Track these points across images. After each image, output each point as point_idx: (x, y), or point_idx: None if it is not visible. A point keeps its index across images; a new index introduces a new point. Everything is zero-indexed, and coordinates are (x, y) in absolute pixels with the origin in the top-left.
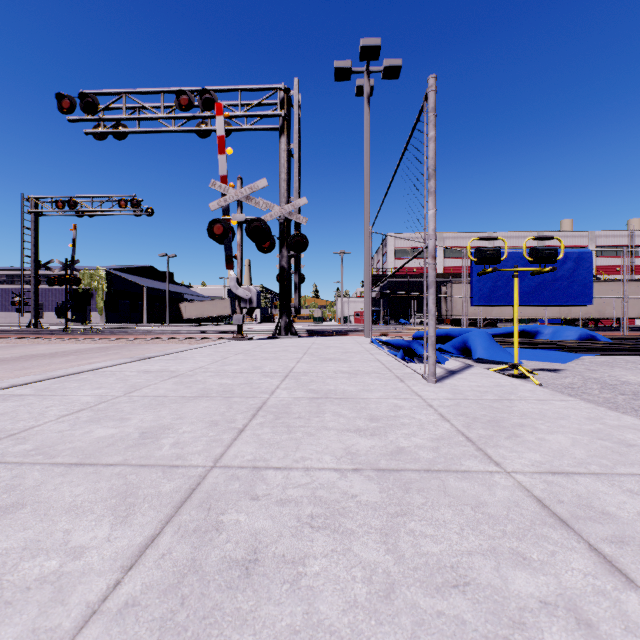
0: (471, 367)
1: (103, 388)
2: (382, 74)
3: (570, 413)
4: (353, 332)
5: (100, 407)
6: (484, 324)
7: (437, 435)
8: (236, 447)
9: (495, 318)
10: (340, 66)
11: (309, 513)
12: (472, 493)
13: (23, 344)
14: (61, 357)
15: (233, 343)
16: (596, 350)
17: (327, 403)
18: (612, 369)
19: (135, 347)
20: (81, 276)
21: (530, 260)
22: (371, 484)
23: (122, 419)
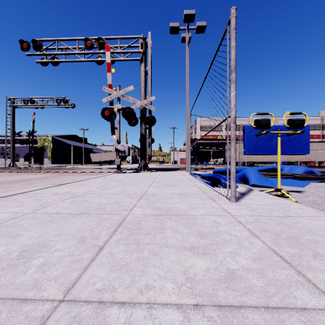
0: (252, 190)
1: (21, 206)
2: (195, 30)
3: None
4: (180, 169)
5: (8, 223)
6: (248, 164)
7: (256, 254)
8: (91, 270)
9: (253, 161)
10: (173, 26)
11: None
12: None
13: (2, 175)
14: (18, 183)
15: (114, 175)
16: (316, 179)
17: (167, 219)
18: None
19: (62, 177)
20: (39, 140)
21: (287, 126)
22: None
23: (15, 235)
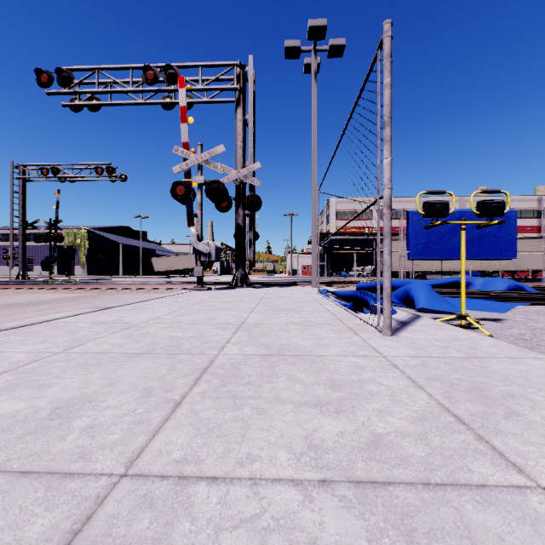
0: (420, 318)
1: (46, 342)
2: (328, 52)
3: None
4: (302, 283)
5: (27, 368)
6: (415, 276)
7: (417, 412)
8: (164, 434)
9: (425, 271)
10: (290, 45)
11: None
12: (516, 544)
13: (7, 294)
14: (35, 306)
15: (193, 293)
16: (526, 300)
17: (280, 362)
18: None
19: (106, 296)
20: (66, 234)
21: (477, 213)
22: (351, 519)
23: (42, 386)
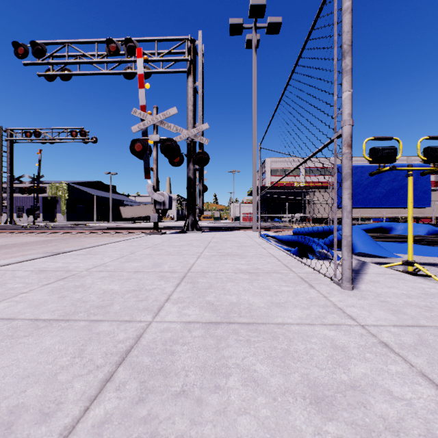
0: (367, 264)
1: None
2: (266, 29)
3: None
4: (244, 228)
5: None
6: (337, 222)
7: None
8: None
9: None
10: (234, 22)
11: None
12: None
13: None
14: (5, 249)
15: (148, 237)
16: None
17: (230, 338)
18: None
19: (74, 240)
20: (50, 188)
21: (424, 159)
22: None
23: None
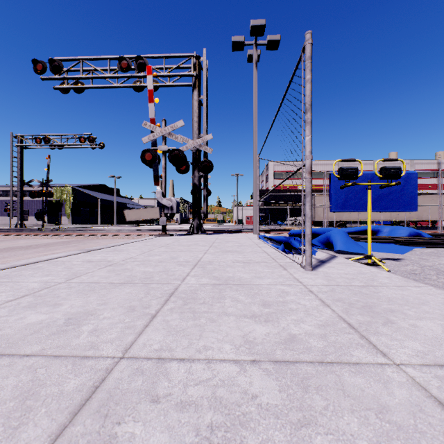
0: (335, 257)
1: (50, 275)
2: (266, 46)
3: (428, 298)
4: (245, 230)
5: (41, 293)
6: (337, 225)
7: (322, 321)
8: (146, 334)
9: (345, 220)
10: (236, 40)
11: (209, 422)
12: (371, 393)
13: (9, 239)
14: (33, 249)
15: (159, 238)
16: (423, 244)
17: (227, 289)
18: (439, 258)
19: (89, 241)
20: (55, 191)
21: (380, 176)
22: (270, 380)
23: (55, 305)
